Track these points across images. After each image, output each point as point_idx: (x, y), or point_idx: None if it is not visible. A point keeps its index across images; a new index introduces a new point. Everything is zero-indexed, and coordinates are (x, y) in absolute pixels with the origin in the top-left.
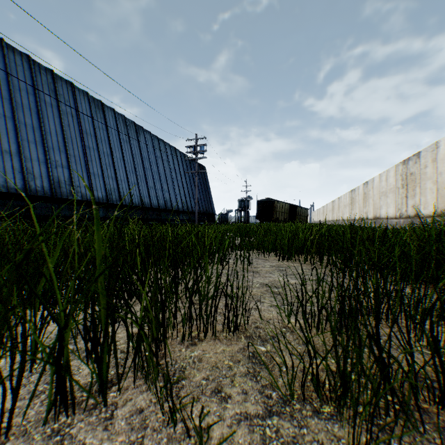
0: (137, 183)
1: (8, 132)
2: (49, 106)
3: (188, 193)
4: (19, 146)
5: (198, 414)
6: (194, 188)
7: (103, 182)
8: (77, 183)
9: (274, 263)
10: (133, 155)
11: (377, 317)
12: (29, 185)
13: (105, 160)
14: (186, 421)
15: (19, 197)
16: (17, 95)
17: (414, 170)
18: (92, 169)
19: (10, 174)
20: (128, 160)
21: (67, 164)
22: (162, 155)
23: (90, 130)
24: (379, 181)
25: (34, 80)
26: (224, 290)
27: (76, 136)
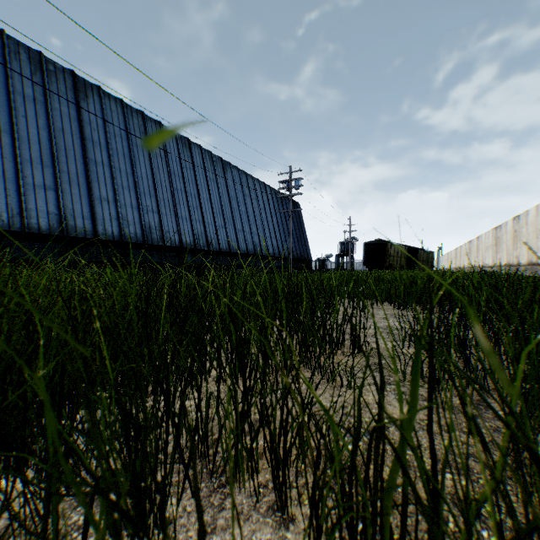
0: (224, 226)
1: (106, 180)
2: (140, 149)
3: (280, 236)
4: (114, 193)
5: (344, 381)
6: (286, 229)
7: (190, 226)
8: (166, 229)
9: (389, 311)
10: (220, 195)
11: (463, 330)
12: (124, 232)
13: (192, 202)
14: (338, 383)
15: (115, 244)
16: (113, 142)
17: None
18: (179, 212)
19: (107, 221)
20: (215, 200)
21: (157, 209)
22: (250, 193)
23: (178, 171)
24: (535, 214)
25: (126, 124)
26: (341, 330)
27: (164, 179)
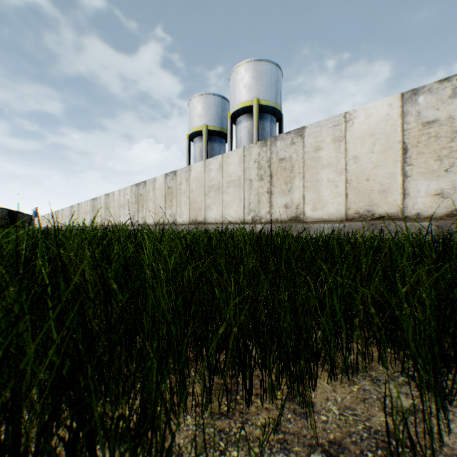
0: None
1: None
2: None
3: None
4: None
5: None
6: None
7: None
8: None
9: None
10: None
11: None
12: None
13: None
14: None
15: None
16: None
17: (96, 204)
18: None
19: None
20: None
21: None
22: None
23: None
24: (85, 205)
25: None
26: None
27: None
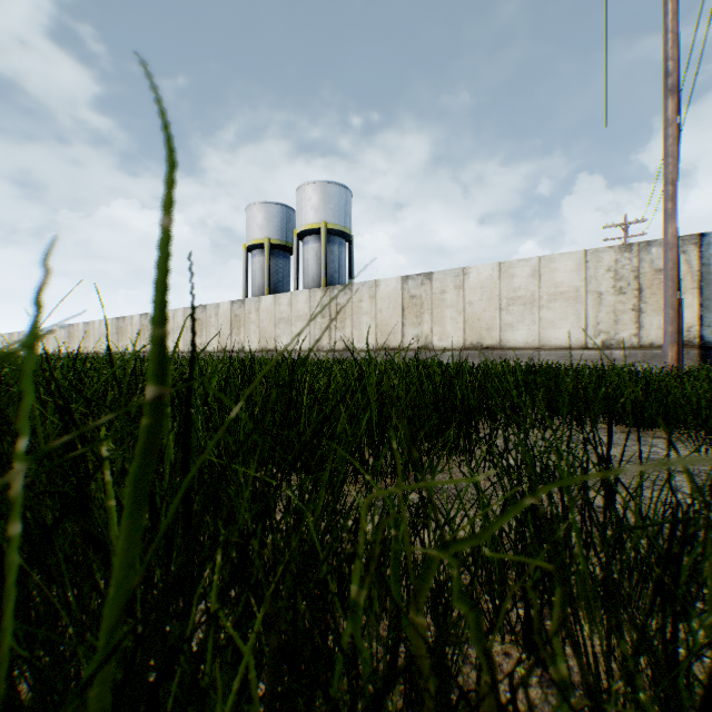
0: None
1: None
2: None
3: None
4: None
5: None
6: None
7: None
8: None
9: None
10: None
11: None
12: None
13: None
14: None
15: None
16: None
17: (124, 325)
18: None
19: None
20: None
21: None
22: None
23: None
24: (101, 325)
25: None
26: None
27: None
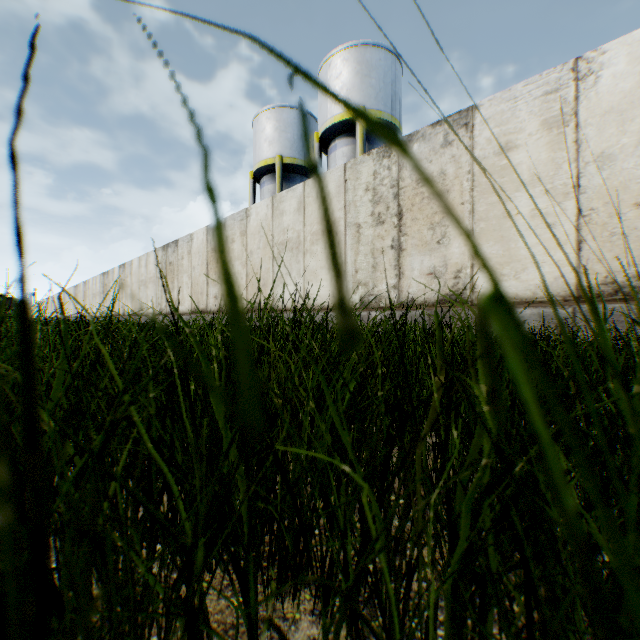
0: None
1: None
2: None
3: None
4: None
5: None
6: None
7: None
8: None
9: None
10: None
11: None
12: None
13: None
14: None
15: None
16: None
17: (108, 282)
18: None
19: None
20: None
21: None
22: None
23: None
24: (93, 283)
25: None
26: None
27: None
